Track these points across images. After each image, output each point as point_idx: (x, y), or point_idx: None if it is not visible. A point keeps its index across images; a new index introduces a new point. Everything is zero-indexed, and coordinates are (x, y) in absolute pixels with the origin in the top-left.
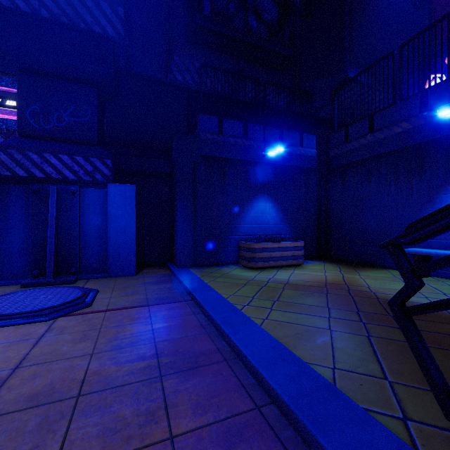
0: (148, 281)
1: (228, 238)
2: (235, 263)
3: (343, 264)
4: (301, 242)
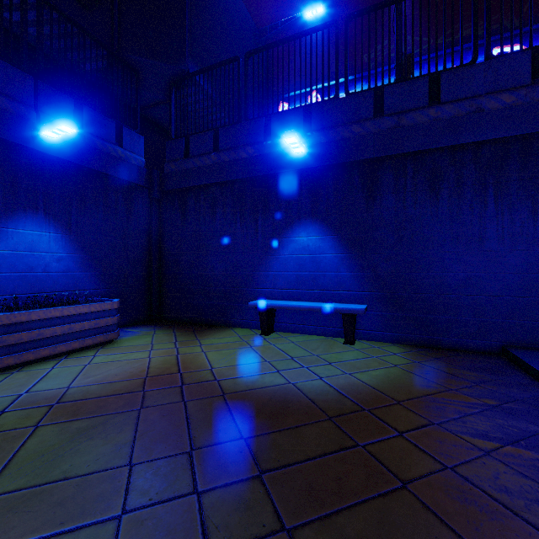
0: None
1: None
2: None
3: (182, 327)
4: (114, 302)
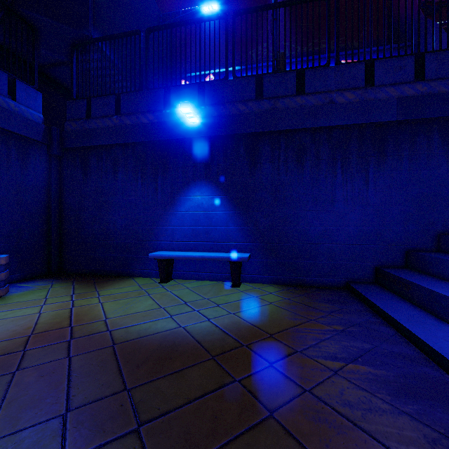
0: None
1: None
2: None
3: (82, 279)
4: (1, 257)
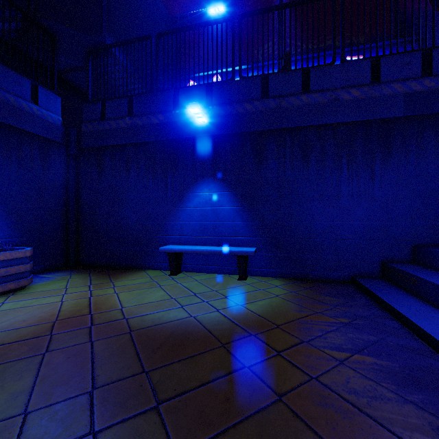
0: None
1: None
2: None
3: (98, 271)
4: (26, 250)
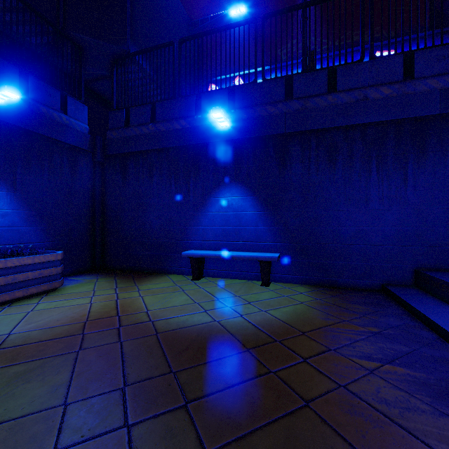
0: None
1: None
2: None
3: (122, 275)
4: (58, 253)
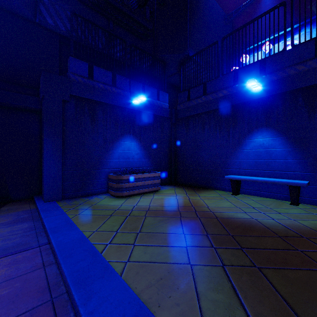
0: (1, 222)
1: (98, 171)
2: (104, 192)
3: (187, 187)
4: (159, 172)
